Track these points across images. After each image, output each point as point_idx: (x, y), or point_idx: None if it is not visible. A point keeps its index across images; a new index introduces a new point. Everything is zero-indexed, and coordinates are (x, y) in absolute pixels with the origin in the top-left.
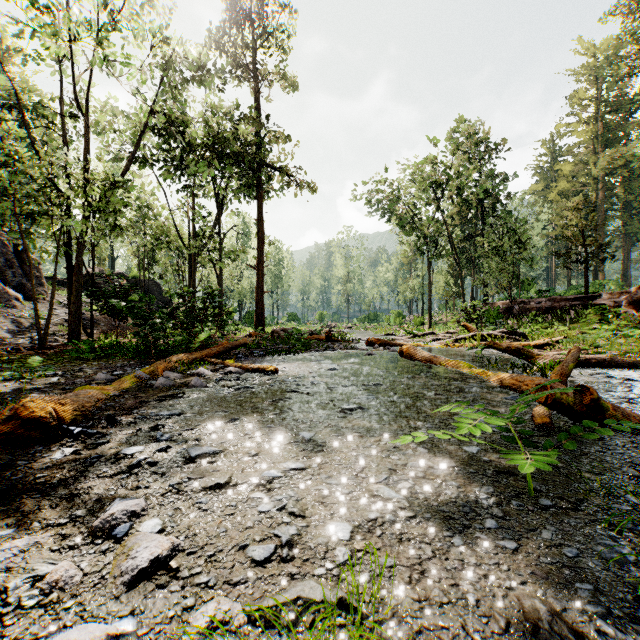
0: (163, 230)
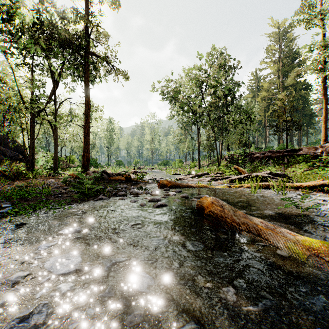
0: (7, 95)
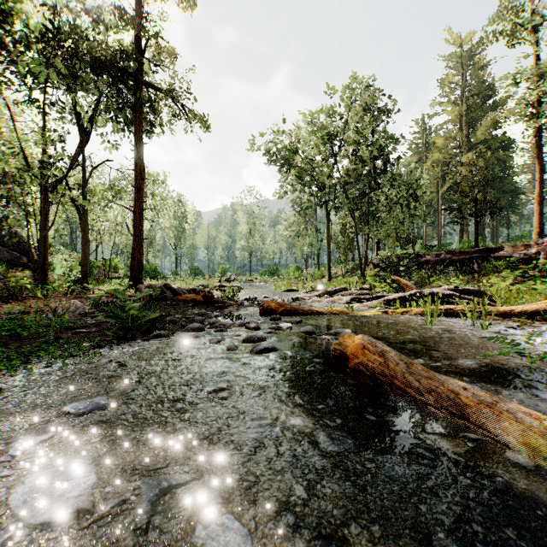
0: None
